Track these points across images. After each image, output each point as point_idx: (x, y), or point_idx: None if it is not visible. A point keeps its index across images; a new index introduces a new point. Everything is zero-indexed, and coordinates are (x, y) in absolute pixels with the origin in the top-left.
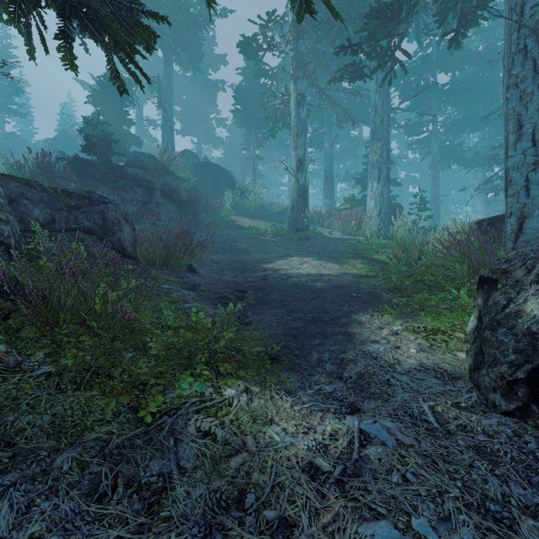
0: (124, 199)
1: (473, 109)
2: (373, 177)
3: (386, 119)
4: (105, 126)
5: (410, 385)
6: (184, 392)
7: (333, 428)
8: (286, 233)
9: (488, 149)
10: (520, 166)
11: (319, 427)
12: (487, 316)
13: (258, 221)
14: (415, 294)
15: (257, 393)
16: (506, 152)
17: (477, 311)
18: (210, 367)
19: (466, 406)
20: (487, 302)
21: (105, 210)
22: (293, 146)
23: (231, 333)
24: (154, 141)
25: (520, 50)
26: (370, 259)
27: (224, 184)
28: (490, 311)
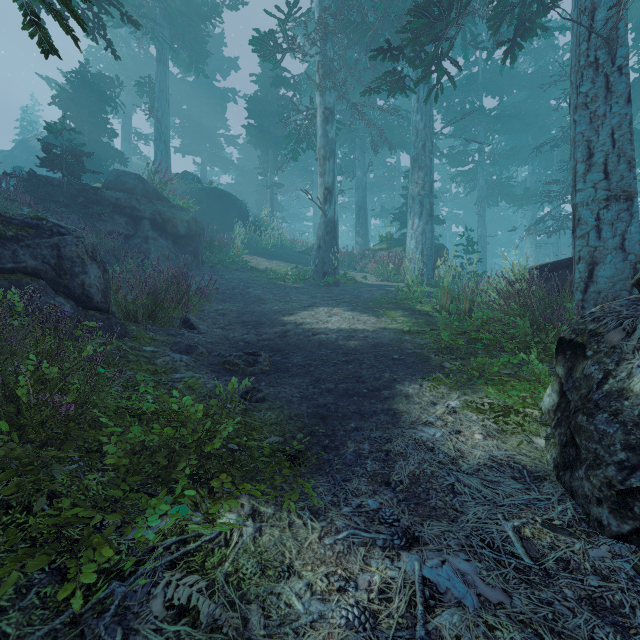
0: (100, 230)
1: (522, 140)
2: (414, 212)
3: (428, 144)
4: (78, 136)
5: (483, 493)
6: (146, 539)
7: (382, 577)
8: (311, 278)
9: (538, 185)
10: (590, 202)
11: (362, 577)
12: (574, 392)
13: (277, 262)
14: (470, 355)
15: (269, 518)
16: (574, 185)
17: (557, 383)
18: (197, 483)
19: (562, 525)
20: (571, 373)
21: (61, 243)
22: (320, 171)
23: (231, 428)
24: (146, 159)
25: (591, 64)
26: (413, 311)
27: (234, 215)
28: (579, 386)
